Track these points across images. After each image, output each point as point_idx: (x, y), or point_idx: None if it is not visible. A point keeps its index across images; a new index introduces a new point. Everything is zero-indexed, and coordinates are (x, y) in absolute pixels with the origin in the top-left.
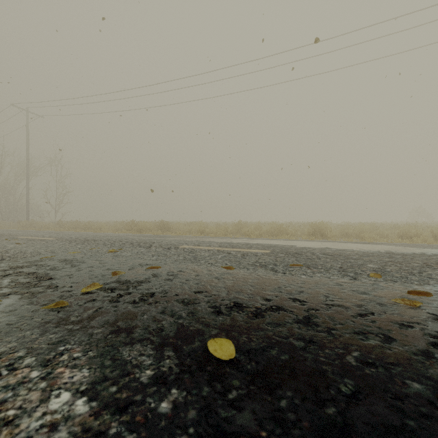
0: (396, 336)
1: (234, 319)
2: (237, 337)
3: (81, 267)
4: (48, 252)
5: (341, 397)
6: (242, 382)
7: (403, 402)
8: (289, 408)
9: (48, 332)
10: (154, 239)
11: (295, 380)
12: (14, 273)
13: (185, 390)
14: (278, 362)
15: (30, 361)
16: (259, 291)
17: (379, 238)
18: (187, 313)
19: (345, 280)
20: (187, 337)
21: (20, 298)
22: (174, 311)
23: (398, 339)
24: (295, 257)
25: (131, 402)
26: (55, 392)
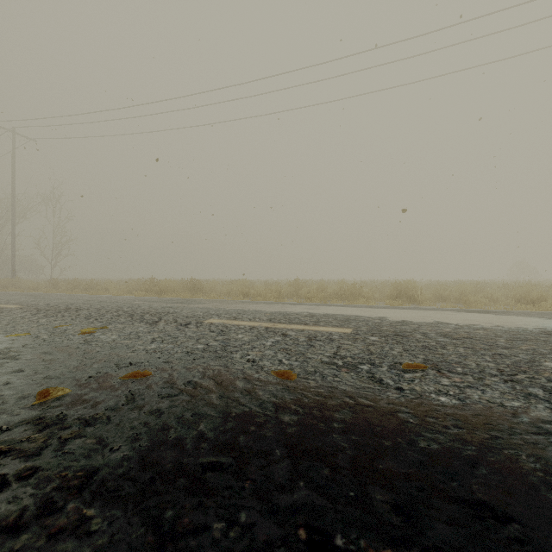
0: None
1: None
2: None
3: None
4: None
5: None
6: None
7: None
8: None
9: None
10: (171, 306)
11: None
12: None
13: None
14: None
15: None
16: (367, 463)
17: (488, 303)
18: None
19: (545, 415)
20: None
21: None
22: None
23: None
24: (401, 344)
25: None
26: None
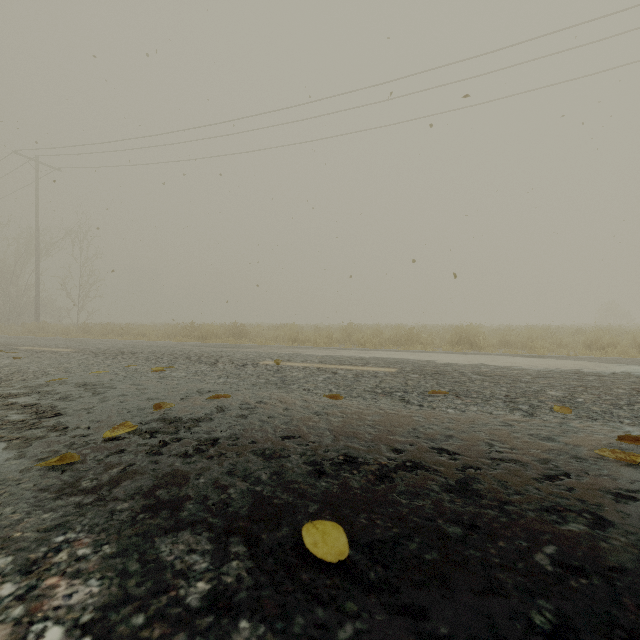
0: (612, 516)
1: (345, 484)
2: (350, 517)
3: (107, 396)
4: (61, 372)
5: (535, 638)
6: (362, 607)
7: None
8: None
9: (40, 509)
10: (222, 350)
11: (453, 601)
12: (2, 405)
13: (264, 622)
14: (422, 566)
15: (3, 564)
16: (384, 436)
17: (556, 349)
18: (269, 473)
19: (516, 418)
20: (269, 517)
21: (5, 447)
22: (249, 471)
23: (616, 521)
24: (436, 379)
25: None
26: (37, 626)
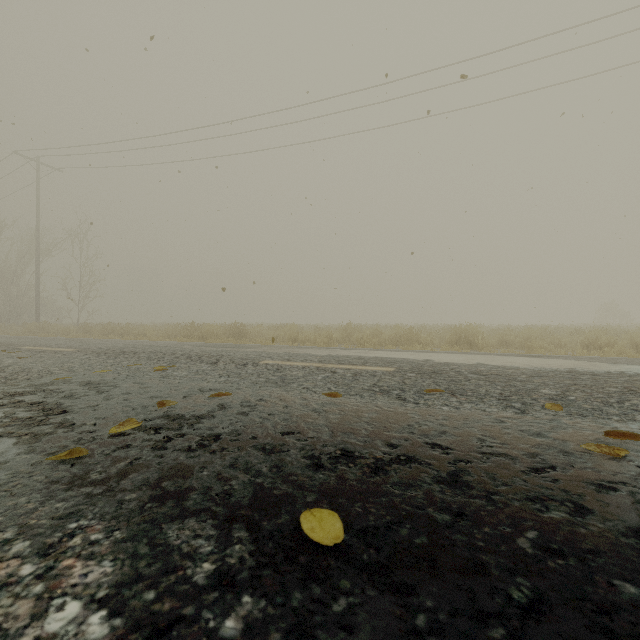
0: (592, 505)
1: (341, 476)
2: (346, 506)
3: (111, 394)
4: (64, 371)
5: (512, 610)
6: (355, 584)
7: (612, 618)
8: (431, 630)
9: (53, 499)
10: (223, 350)
11: (439, 579)
12: (9, 403)
13: (265, 597)
14: (411, 548)
15: (21, 548)
16: (380, 432)
17: (554, 349)
18: (269, 466)
19: (508, 415)
20: (269, 506)
21: (15, 442)
22: (250, 464)
23: (596, 509)
24: (433, 378)
25: (176, 619)
26: (57, 601)
